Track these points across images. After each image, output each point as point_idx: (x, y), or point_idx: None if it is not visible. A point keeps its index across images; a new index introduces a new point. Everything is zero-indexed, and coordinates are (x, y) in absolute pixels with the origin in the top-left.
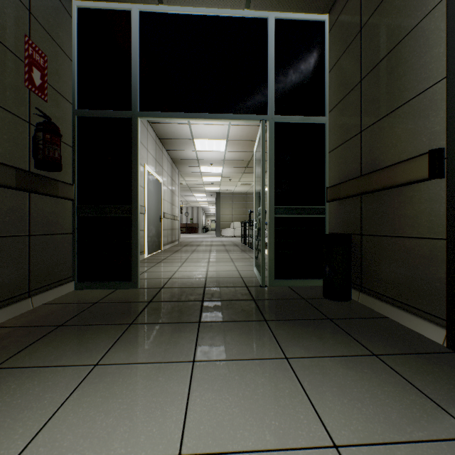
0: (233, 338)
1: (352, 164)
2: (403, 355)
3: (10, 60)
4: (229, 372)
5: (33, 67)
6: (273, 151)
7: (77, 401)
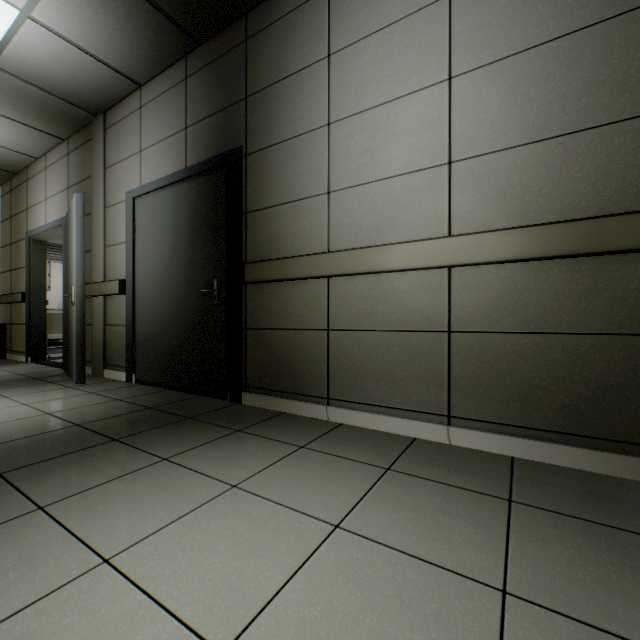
0: None
1: (9, 286)
2: (1, 364)
3: None
4: None
5: None
6: None
7: None
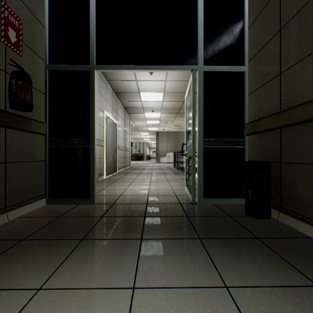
0: (171, 258)
1: (271, 102)
2: None
3: None
4: (169, 305)
5: (9, 27)
6: (202, 95)
7: None
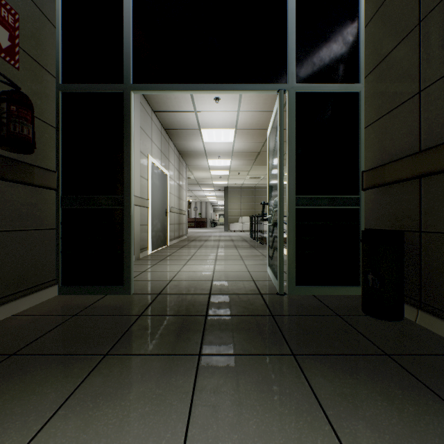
0: (248, 391)
1: (403, 138)
2: None
3: None
4: None
5: None
6: (293, 128)
7: None
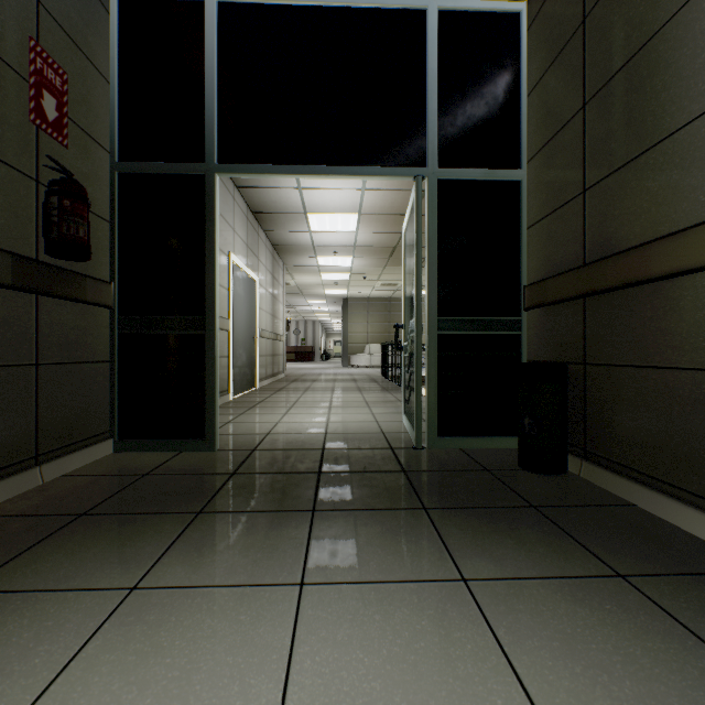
0: (370, 540)
1: (568, 246)
2: (671, 576)
3: (3, 76)
4: (363, 606)
5: (44, 91)
6: (435, 227)
7: (92, 660)
